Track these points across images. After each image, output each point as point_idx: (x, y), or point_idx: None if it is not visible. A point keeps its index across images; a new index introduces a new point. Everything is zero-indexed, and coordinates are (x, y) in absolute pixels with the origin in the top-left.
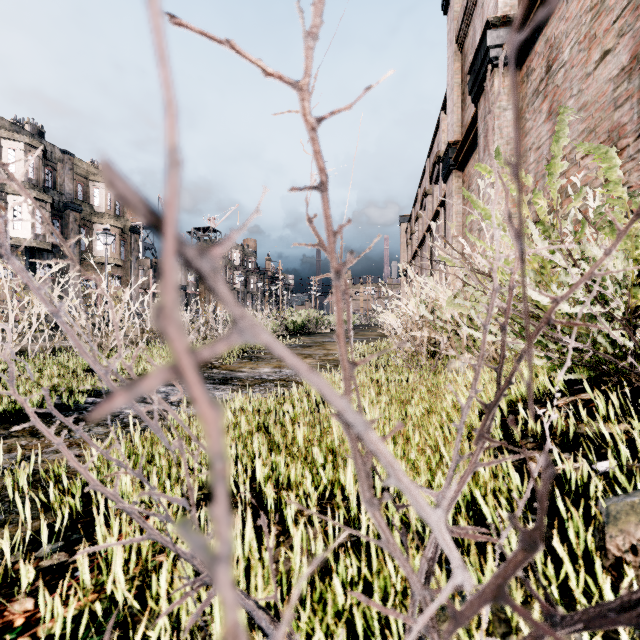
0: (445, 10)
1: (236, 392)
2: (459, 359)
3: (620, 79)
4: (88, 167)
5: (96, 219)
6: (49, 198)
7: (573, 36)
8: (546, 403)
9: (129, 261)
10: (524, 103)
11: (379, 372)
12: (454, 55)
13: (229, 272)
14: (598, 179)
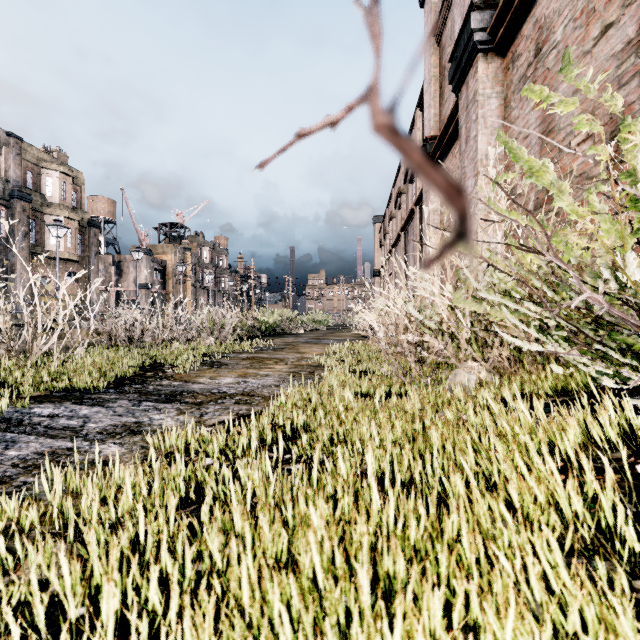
0: (422, 2)
1: (182, 414)
2: (461, 368)
3: (626, 54)
4: (39, 153)
5: (48, 210)
6: None
7: (567, 13)
8: (636, 449)
9: (87, 257)
10: (509, 91)
11: (364, 384)
12: (431, 48)
13: (199, 270)
14: (598, 166)
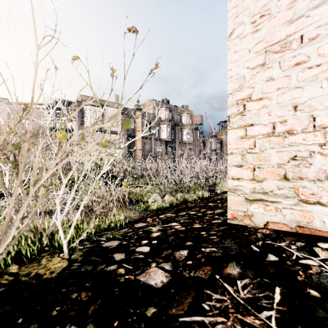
0: None
1: None
2: None
3: None
4: (181, 109)
5: (183, 127)
6: (171, 123)
7: None
8: None
9: (194, 141)
10: None
11: None
12: None
13: None
14: None
